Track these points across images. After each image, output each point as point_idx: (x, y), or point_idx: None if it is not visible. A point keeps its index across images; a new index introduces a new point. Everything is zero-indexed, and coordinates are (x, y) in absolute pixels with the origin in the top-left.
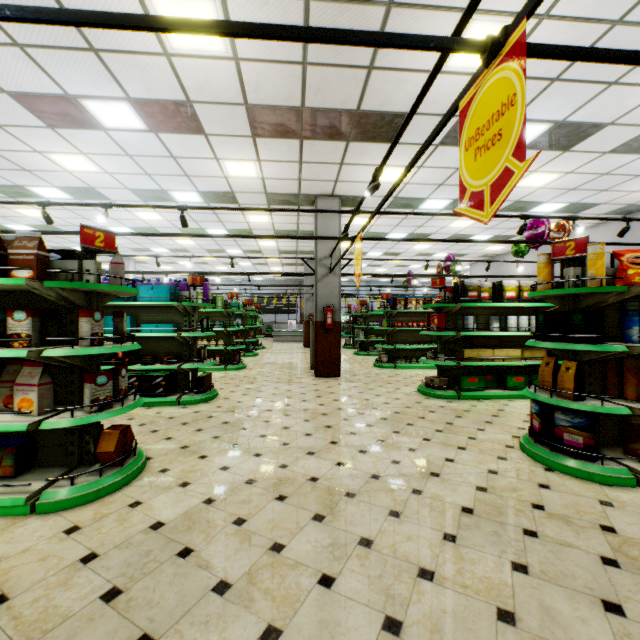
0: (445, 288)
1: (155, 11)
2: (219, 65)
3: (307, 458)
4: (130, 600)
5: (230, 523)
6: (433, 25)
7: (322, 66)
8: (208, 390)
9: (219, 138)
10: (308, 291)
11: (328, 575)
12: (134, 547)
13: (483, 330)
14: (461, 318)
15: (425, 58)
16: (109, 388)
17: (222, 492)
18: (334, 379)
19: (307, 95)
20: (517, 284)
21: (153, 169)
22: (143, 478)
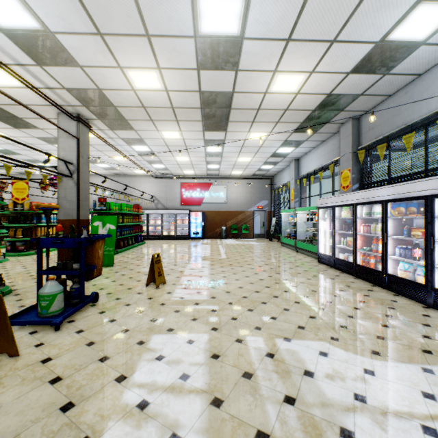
0: None
1: None
2: None
3: None
4: None
5: None
6: None
7: None
8: None
9: None
10: None
11: None
12: None
13: None
14: None
15: None
16: None
17: None
18: None
19: None
20: None
21: None
22: None
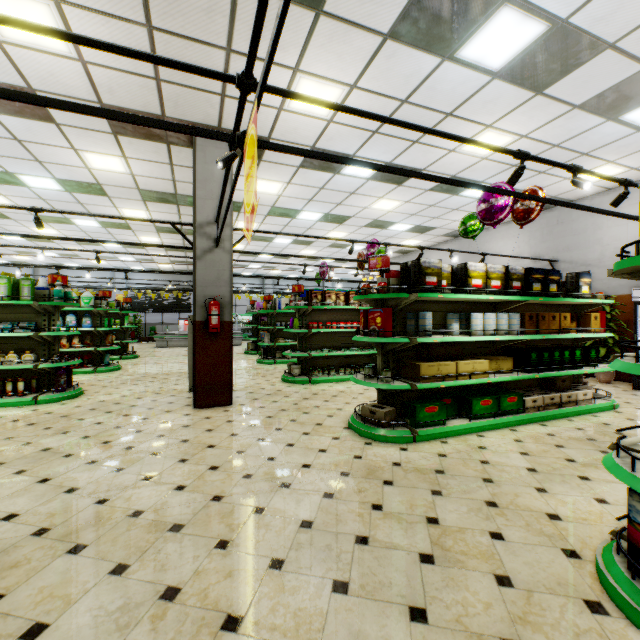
0: (388, 272)
1: None
2: None
3: None
4: None
5: None
6: None
7: None
8: None
9: None
10: None
11: None
12: None
13: (437, 333)
14: (413, 316)
15: None
16: None
17: None
18: (222, 410)
19: None
20: (484, 268)
21: None
22: None
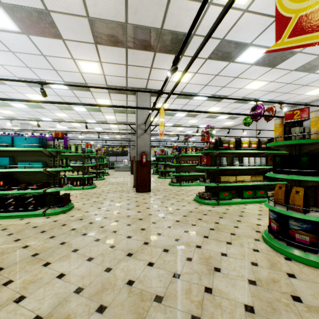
0: (209, 142)
1: None
2: None
3: (127, 260)
4: None
5: None
6: None
7: None
8: (67, 204)
9: (72, 43)
10: (133, 144)
11: None
12: None
13: (230, 165)
14: (219, 159)
15: None
16: None
17: (51, 306)
18: (147, 193)
19: (129, 13)
20: (248, 140)
21: (31, 63)
22: None
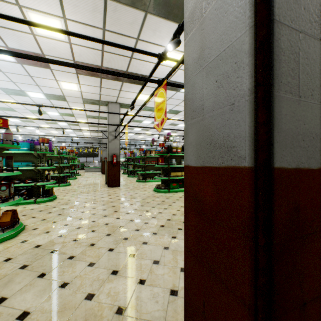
0: (164, 147)
1: (29, 17)
2: (61, 43)
3: (104, 217)
4: (33, 267)
5: (72, 241)
6: (154, 49)
7: (111, 53)
8: (51, 195)
9: (58, 71)
10: (104, 146)
11: (112, 248)
12: (29, 253)
13: (179, 164)
14: (170, 159)
15: (152, 58)
16: (7, 192)
17: (66, 232)
18: (117, 188)
19: (104, 62)
20: None
21: (17, 80)
22: (25, 232)
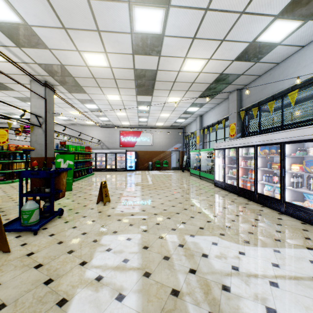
0: None
1: None
2: None
3: None
4: None
5: None
6: None
7: None
8: None
9: None
10: None
11: None
12: None
13: None
14: None
15: None
16: None
17: None
18: None
19: None
20: None
21: None
22: None
